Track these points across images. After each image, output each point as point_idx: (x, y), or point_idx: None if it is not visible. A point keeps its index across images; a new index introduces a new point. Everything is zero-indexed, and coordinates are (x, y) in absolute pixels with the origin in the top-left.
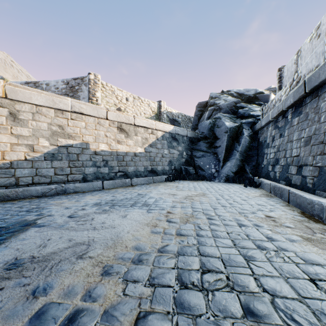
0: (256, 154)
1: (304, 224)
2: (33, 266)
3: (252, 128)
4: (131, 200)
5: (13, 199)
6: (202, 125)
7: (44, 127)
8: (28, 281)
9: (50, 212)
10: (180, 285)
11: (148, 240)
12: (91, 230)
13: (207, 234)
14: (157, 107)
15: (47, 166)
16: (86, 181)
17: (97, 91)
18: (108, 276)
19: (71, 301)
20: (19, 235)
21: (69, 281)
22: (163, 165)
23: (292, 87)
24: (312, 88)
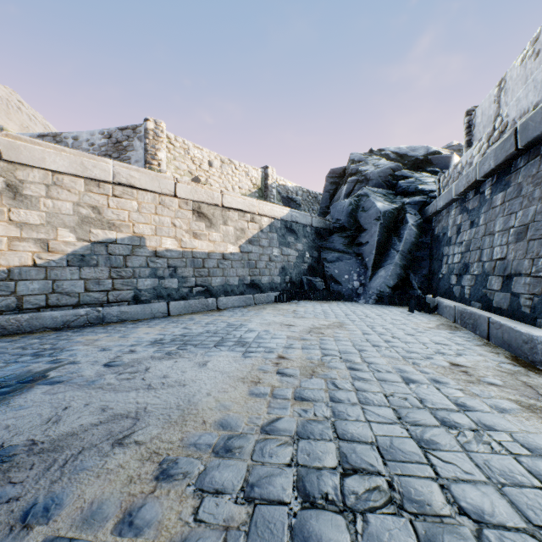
0: (429, 256)
1: (519, 380)
2: (30, 461)
3: (421, 212)
4: (215, 336)
5: (12, 333)
6: (338, 206)
7: (66, 210)
8: (17, 492)
9: (74, 357)
10: (301, 500)
11: (244, 410)
12: (144, 390)
13: (348, 398)
14: (261, 177)
15: (71, 276)
16: (140, 301)
17: (160, 149)
18: (168, 482)
19: (94, 534)
20: (13, 399)
21: (93, 492)
22: (271, 274)
23: (492, 142)
24: (529, 142)
